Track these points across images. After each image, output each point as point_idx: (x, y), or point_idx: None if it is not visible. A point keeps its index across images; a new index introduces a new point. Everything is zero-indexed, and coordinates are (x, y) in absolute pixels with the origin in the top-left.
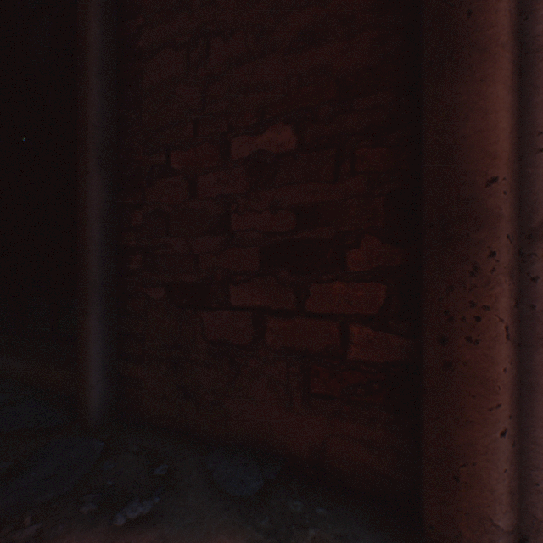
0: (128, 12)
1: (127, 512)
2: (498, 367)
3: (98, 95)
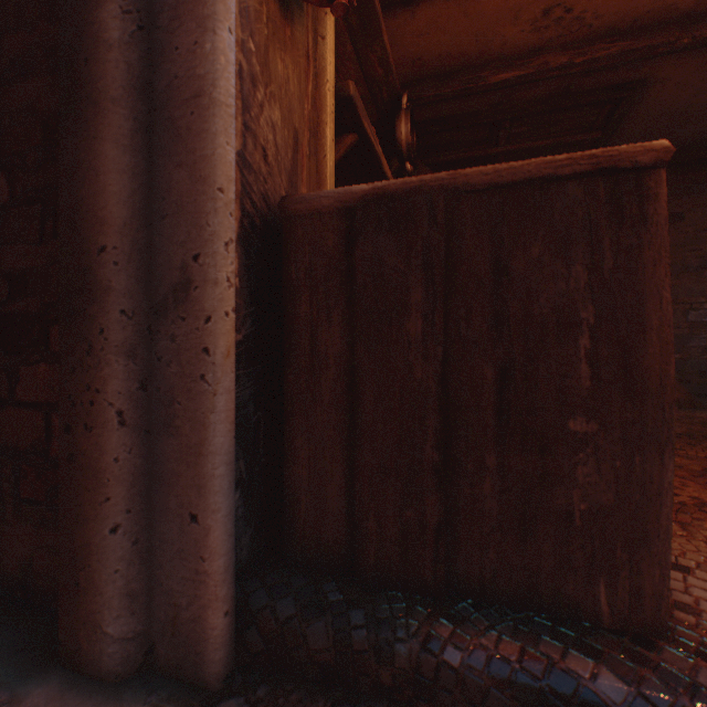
0: None
1: None
2: (109, 457)
3: None
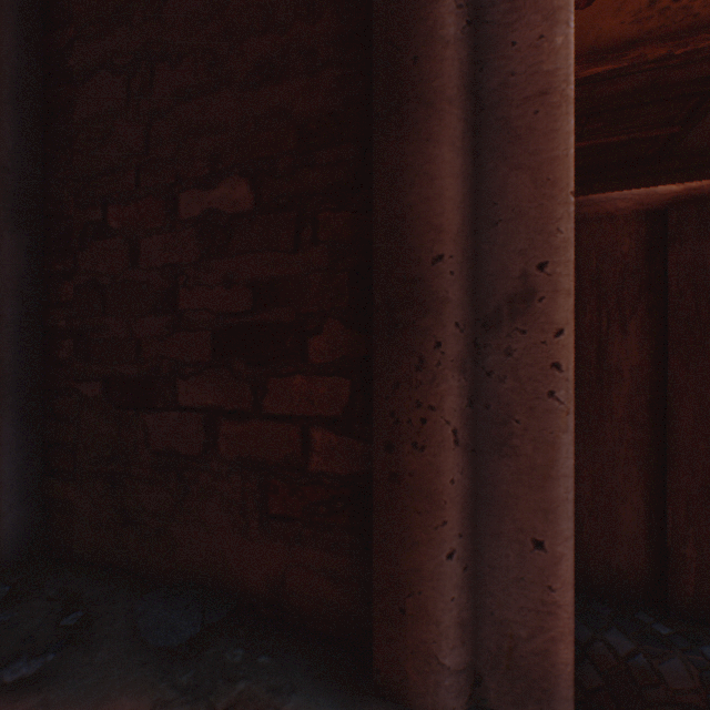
0: (57, 20)
1: (5, 674)
2: (444, 478)
3: (12, 128)
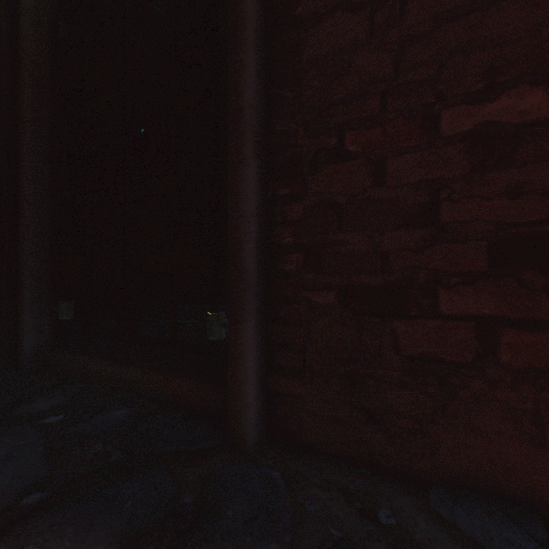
0: None
1: None
2: None
3: (254, 71)
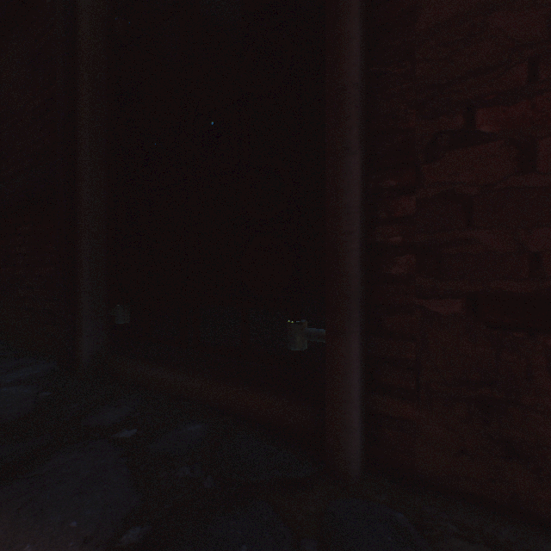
0: None
1: None
2: None
3: (358, 45)
